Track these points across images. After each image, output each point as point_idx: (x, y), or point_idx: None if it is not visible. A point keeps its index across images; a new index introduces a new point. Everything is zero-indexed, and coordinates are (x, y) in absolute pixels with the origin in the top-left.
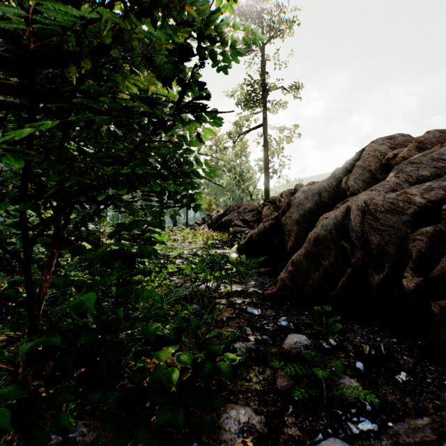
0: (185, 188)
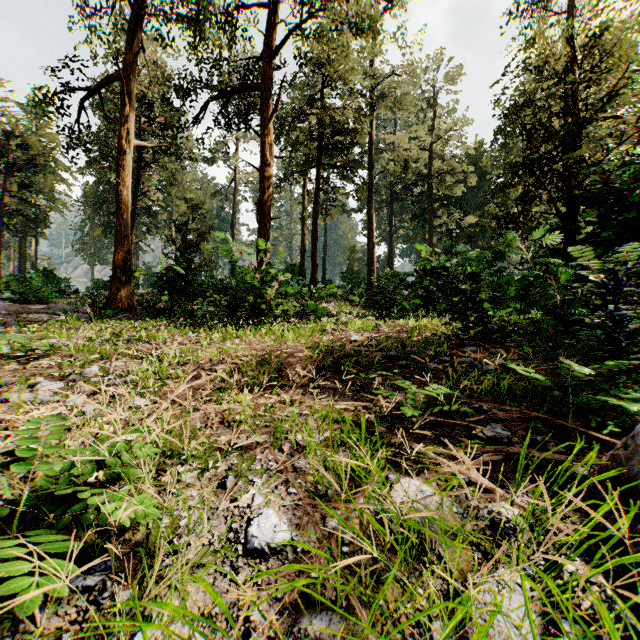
0: None
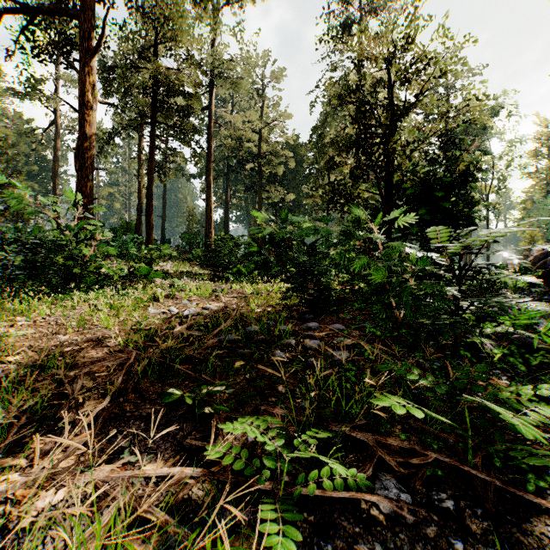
0: (469, 223)
